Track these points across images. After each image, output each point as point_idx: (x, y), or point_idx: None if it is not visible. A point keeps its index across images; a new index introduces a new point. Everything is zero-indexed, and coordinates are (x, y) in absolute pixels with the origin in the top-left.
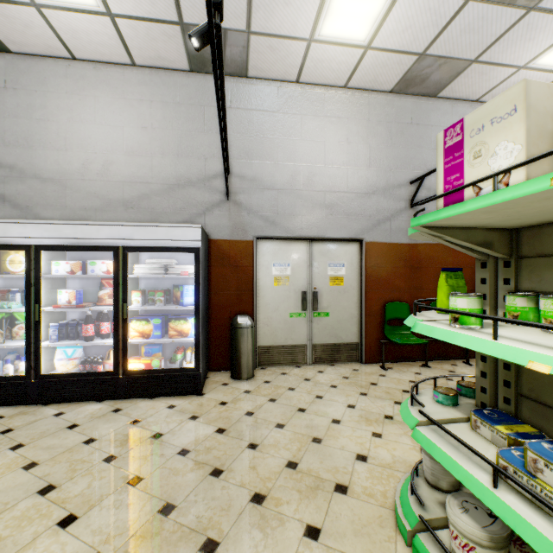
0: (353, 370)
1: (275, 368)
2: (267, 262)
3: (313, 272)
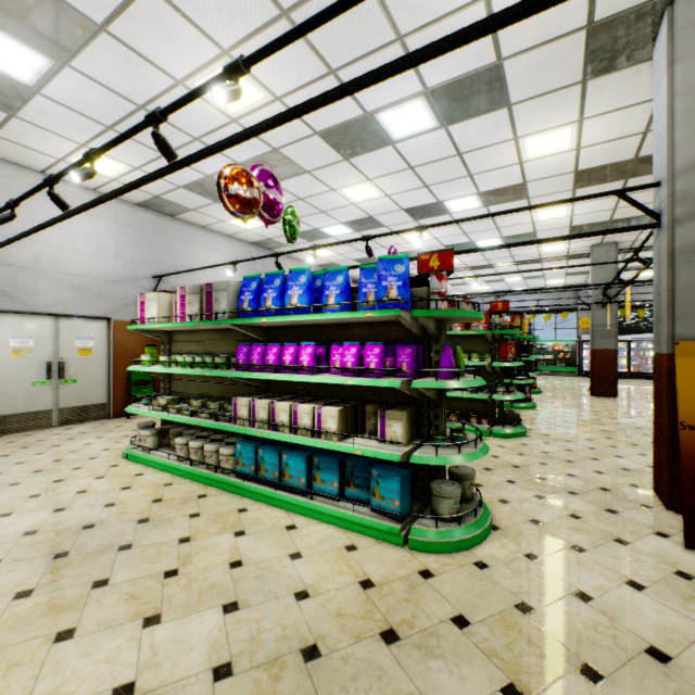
0: (103, 423)
1: (15, 435)
2: (4, 334)
3: (60, 344)
